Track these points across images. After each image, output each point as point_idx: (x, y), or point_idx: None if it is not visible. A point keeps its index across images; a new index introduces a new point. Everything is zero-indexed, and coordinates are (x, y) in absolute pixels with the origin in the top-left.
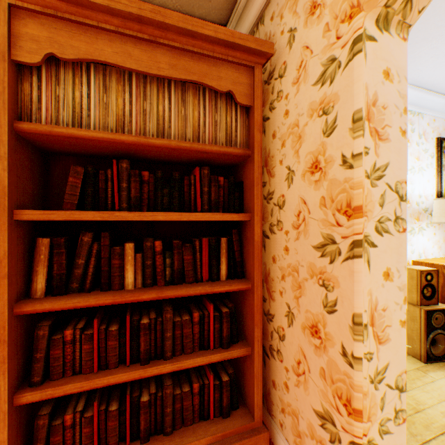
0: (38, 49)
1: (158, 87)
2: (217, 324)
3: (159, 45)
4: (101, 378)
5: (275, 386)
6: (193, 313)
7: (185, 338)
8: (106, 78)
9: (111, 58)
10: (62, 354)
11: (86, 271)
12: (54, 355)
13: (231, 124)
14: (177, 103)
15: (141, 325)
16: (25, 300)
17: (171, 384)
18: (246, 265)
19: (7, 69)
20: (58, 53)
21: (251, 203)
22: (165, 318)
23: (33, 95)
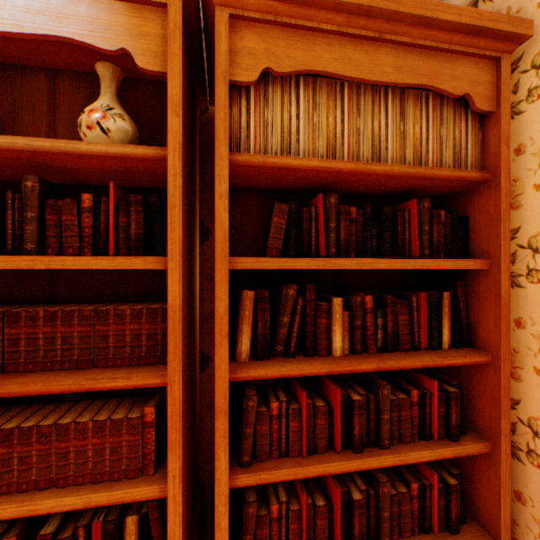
0: (254, 65)
1: (372, 99)
2: (441, 407)
3: (382, 43)
4: (315, 465)
5: (522, 500)
6: (410, 391)
7: (402, 422)
8: (315, 92)
9: (329, 66)
10: (268, 431)
11: (289, 331)
12: (261, 431)
13: (460, 140)
14: (394, 117)
15: (354, 402)
16: (233, 364)
17: (388, 481)
18: (476, 329)
19: (228, 91)
20: (274, 67)
21: (490, 245)
22: (380, 395)
23: (241, 121)
